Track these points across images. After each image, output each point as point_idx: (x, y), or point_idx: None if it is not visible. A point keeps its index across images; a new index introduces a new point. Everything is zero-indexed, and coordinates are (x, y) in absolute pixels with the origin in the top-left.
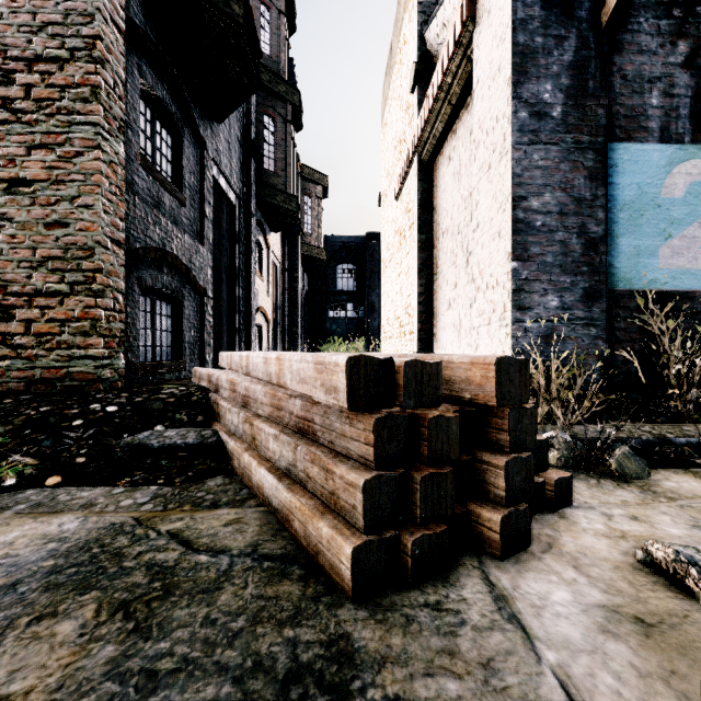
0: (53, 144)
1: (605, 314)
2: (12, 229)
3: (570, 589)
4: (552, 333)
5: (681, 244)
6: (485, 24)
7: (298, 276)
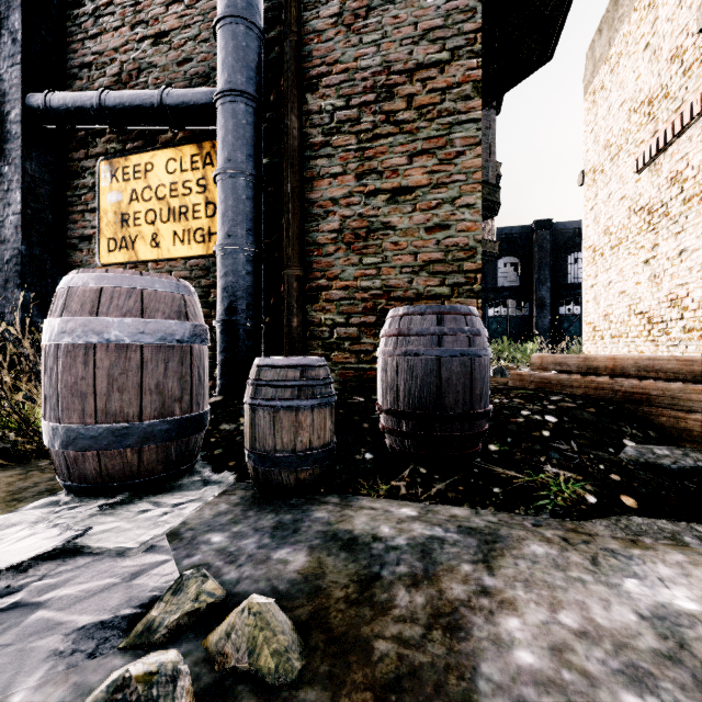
0: (433, 148)
1: None
2: (394, 237)
3: None
4: None
5: None
6: None
7: None
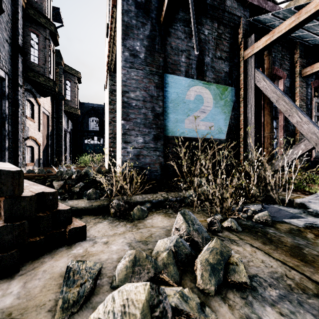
0: None
1: (162, 146)
2: None
3: None
4: (140, 154)
5: (193, 119)
6: (118, 9)
7: (62, 121)
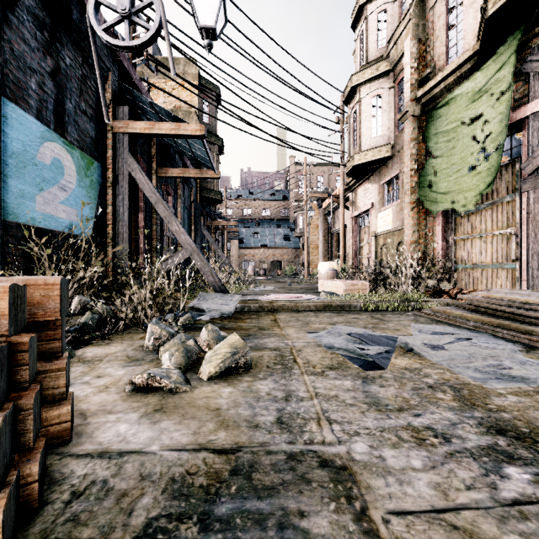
0: None
1: (0, 240)
2: None
3: (123, 422)
4: None
5: (49, 197)
6: None
7: None
